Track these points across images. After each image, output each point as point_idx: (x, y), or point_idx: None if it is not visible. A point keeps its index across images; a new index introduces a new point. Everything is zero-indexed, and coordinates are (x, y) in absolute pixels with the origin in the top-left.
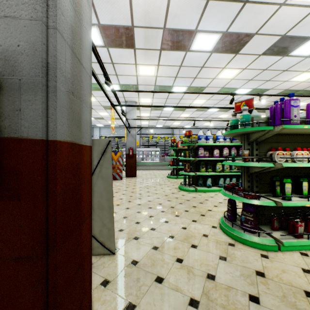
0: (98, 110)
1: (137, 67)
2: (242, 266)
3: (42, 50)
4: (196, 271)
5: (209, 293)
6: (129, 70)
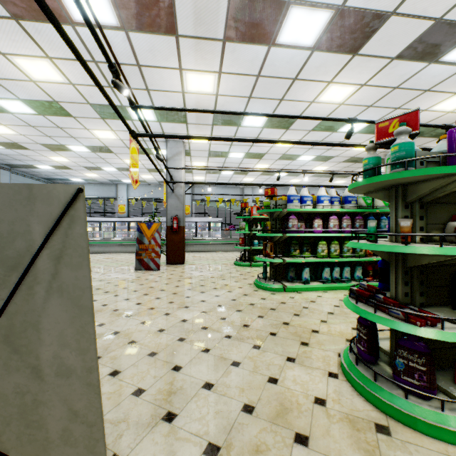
0: (122, 155)
1: (183, 74)
2: None
3: None
4: None
5: None
6: (169, 81)
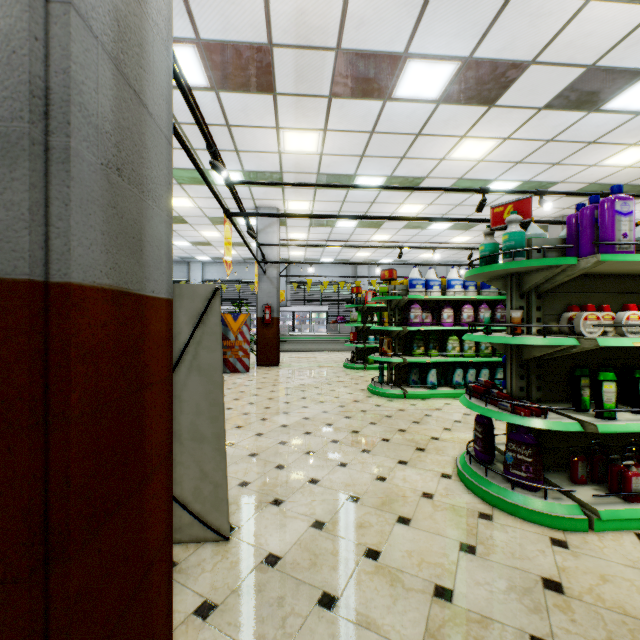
0: (199, 227)
1: (280, 133)
2: (512, 567)
3: (31, 53)
4: (410, 580)
5: (440, 634)
6: (264, 141)
